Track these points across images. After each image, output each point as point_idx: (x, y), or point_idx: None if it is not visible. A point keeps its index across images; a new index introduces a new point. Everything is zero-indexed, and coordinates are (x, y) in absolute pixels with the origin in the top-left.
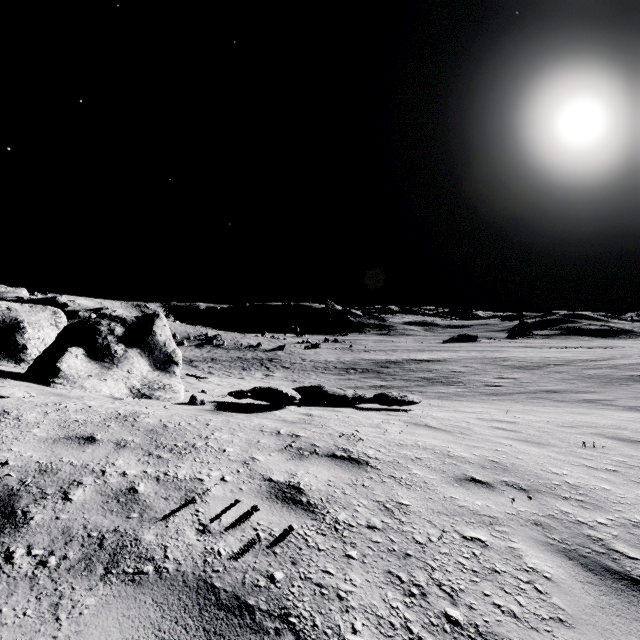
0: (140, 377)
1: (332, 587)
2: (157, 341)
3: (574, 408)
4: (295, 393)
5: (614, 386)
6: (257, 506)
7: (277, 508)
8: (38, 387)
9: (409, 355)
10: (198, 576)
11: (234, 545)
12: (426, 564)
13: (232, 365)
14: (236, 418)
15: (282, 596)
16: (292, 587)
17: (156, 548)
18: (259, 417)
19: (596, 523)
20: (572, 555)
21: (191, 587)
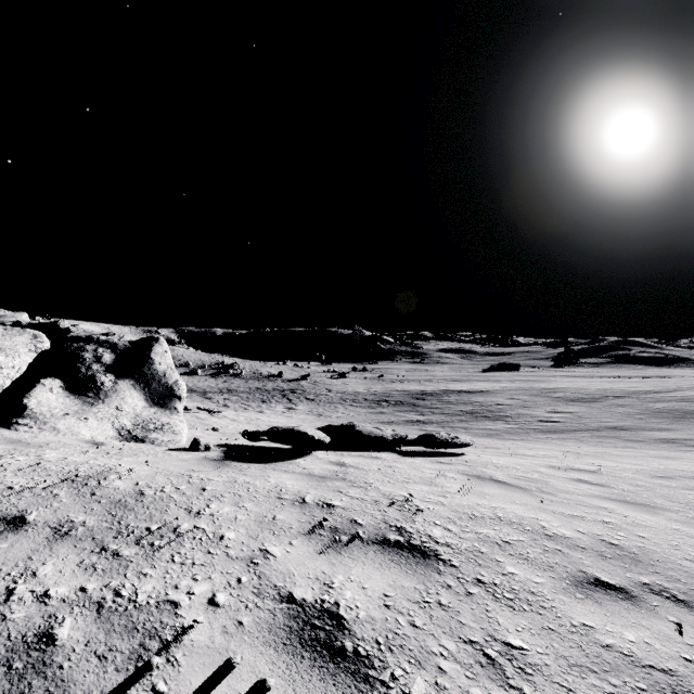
0: (132, 415)
1: None
2: (155, 370)
3: (653, 450)
4: (323, 435)
5: (691, 422)
6: (265, 681)
7: (302, 672)
8: None
9: (447, 385)
10: None
11: None
12: None
13: (250, 397)
14: (246, 474)
15: None
16: None
17: None
18: (277, 470)
19: None
20: None
21: None
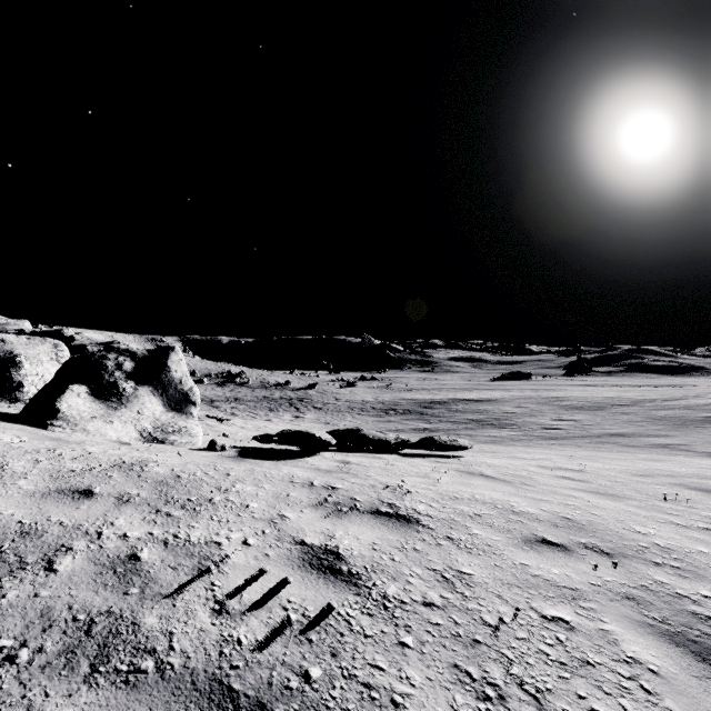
0: (152, 419)
1: (384, 688)
2: (172, 378)
3: (646, 454)
4: (330, 437)
5: (689, 429)
6: (287, 578)
7: (311, 580)
8: (33, 430)
9: (455, 394)
10: (211, 675)
11: (258, 630)
12: (500, 654)
13: (258, 405)
14: (262, 466)
15: (320, 702)
16: (333, 689)
17: (159, 635)
18: (288, 465)
19: (700, 596)
20: (678, 639)
21: (202, 691)
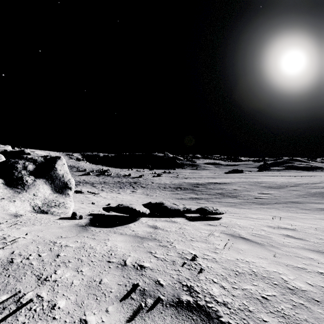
0: (42, 198)
1: None
2: (57, 174)
3: (317, 214)
4: (145, 210)
5: None
6: None
7: None
8: None
9: (208, 180)
10: None
11: None
12: None
13: (114, 185)
14: (94, 238)
15: None
16: None
17: None
18: (116, 233)
19: None
20: None
21: None
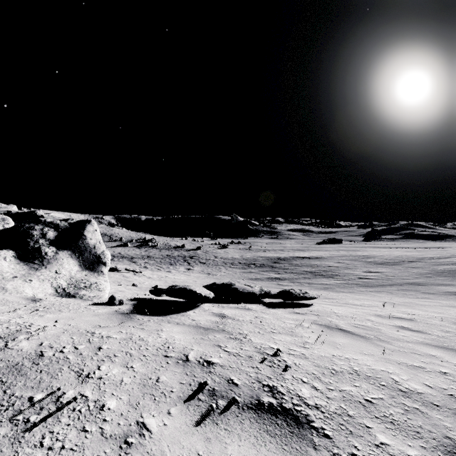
0: (68, 277)
1: None
2: (87, 244)
3: (445, 300)
4: (208, 293)
5: None
6: None
7: None
8: None
9: (294, 253)
10: None
11: None
12: None
13: (162, 261)
14: (143, 329)
15: None
16: None
17: None
18: (171, 322)
19: None
20: None
21: None
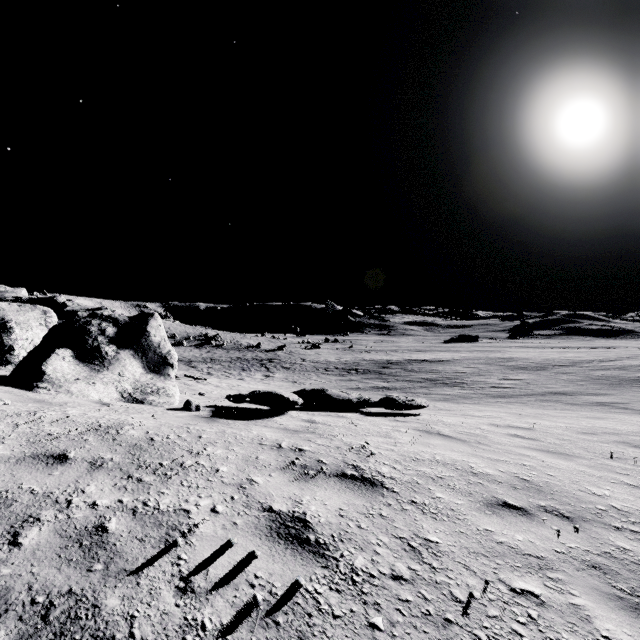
0: (132, 380)
1: None
2: (151, 342)
3: (587, 412)
4: (297, 398)
5: (625, 388)
6: (254, 552)
7: (279, 551)
8: (19, 392)
9: (410, 355)
10: None
11: (223, 612)
12: (473, 636)
13: (232, 366)
14: (233, 427)
15: None
16: None
17: (119, 620)
18: (258, 425)
19: None
20: None
21: None
